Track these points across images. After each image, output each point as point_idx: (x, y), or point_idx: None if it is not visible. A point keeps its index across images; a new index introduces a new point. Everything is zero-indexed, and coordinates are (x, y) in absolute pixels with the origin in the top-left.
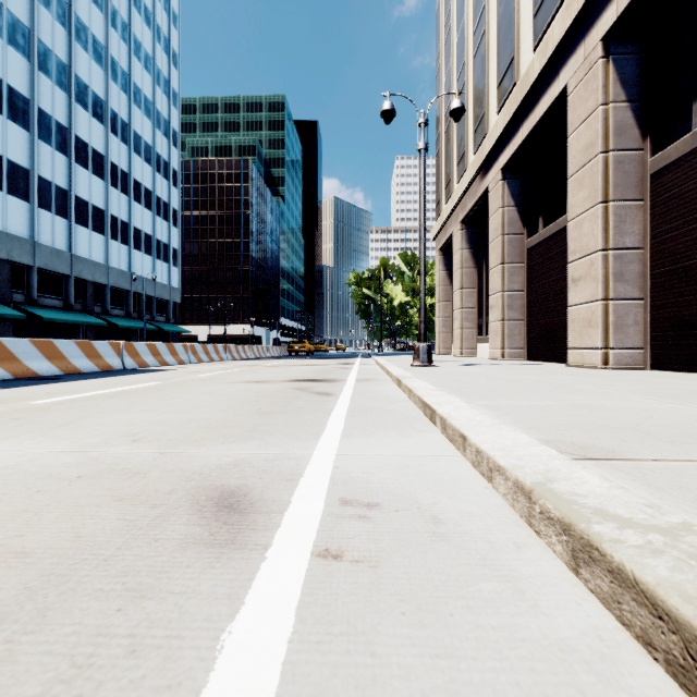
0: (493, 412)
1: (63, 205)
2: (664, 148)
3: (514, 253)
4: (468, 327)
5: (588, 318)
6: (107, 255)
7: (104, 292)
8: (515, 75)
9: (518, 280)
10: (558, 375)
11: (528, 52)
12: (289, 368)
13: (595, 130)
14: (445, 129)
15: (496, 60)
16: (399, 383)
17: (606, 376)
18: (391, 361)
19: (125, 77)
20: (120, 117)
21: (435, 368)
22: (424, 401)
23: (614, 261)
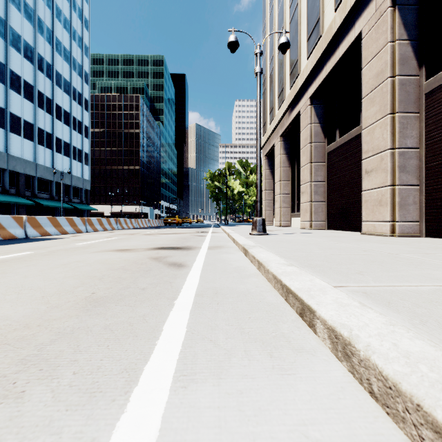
0: (393, 311)
1: (1, 118)
2: (437, 73)
3: (318, 155)
4: (285, 206)
5: (379, 199)
6: (35, 155)
7: (33, 181)
8: (321, 30)
9: (321, 174)
10: (368, 242)
11: (330, 13)
12: (158, 236)
13: (384, 60)
14: (269, 74)
15: (306, 22)
16: (245, 252)
17: (406, 243)
18: (234, 230)
19: (49, 32)
20: (45, 59)
21: (269, 236)
22: (284, 284)
23: (399, 157)
